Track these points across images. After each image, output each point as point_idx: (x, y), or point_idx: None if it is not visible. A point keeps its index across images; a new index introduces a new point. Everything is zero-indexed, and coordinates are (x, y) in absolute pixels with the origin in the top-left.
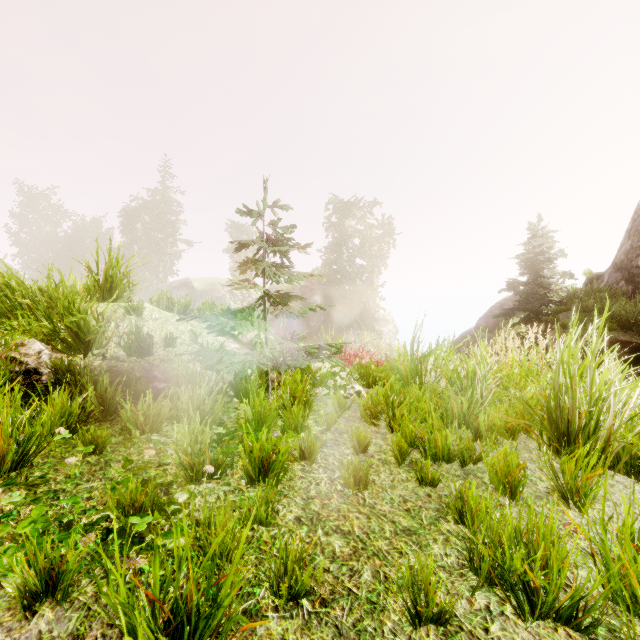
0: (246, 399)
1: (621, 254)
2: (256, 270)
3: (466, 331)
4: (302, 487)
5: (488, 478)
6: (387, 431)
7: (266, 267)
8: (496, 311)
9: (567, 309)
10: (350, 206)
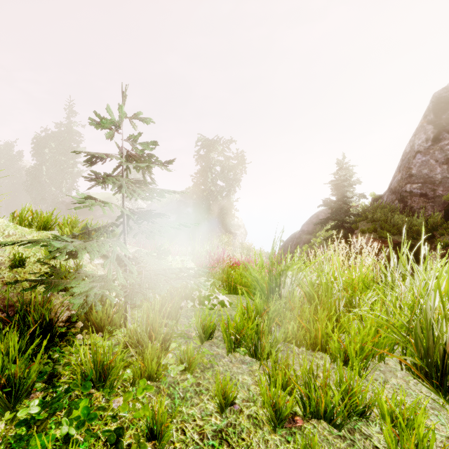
0: (98, 329)
1: (395, 182)
2: (118, 186)
3: (293, 233)
4: None
5: (377, 436)
6: (253, 358)
7: (123, 182)
8: (314, 220)
9: (363, 219)
10: (213, 143)
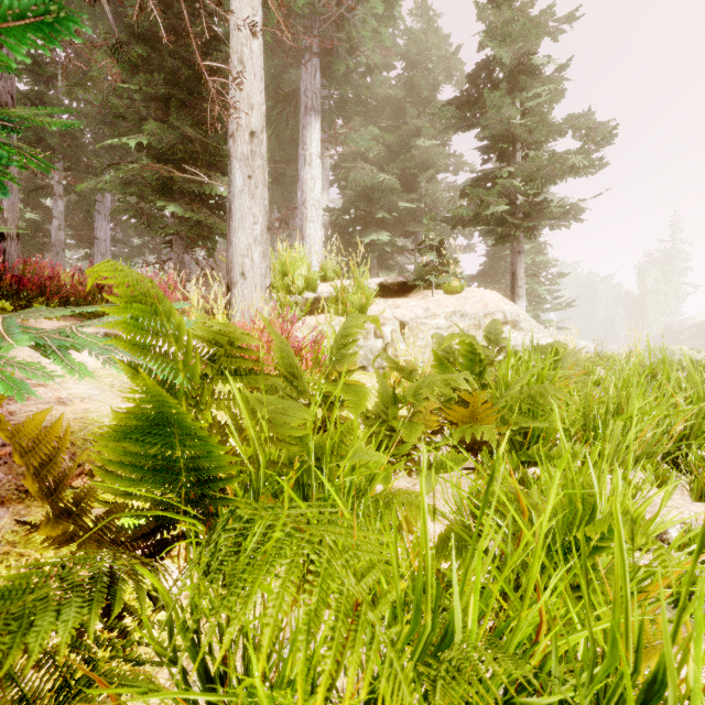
0: None
1: None
2: None
3: None
4: None
5: None
6: None
7: None
8: None
9: None
10: None
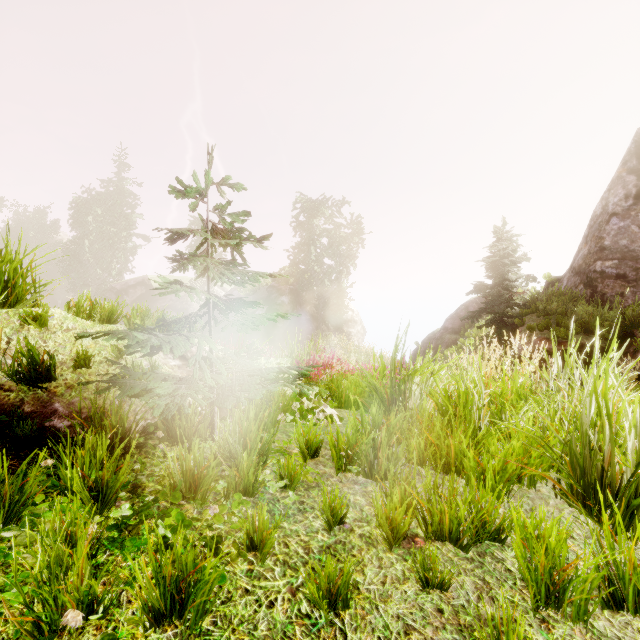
0: (181, 441)
1: (579, 259)
2: None
3: (432, 332)
4: (245, 617)
5: (511, 560)
6: (368, 479)
7: (209, 264)
8: (461, 313)
9: (531, 312)
10: (318, 205)
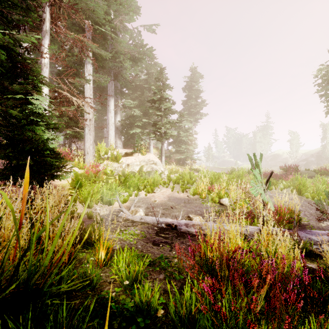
0: None
1: None
2: None
3: None
4: None
5: None
6: None
7: None
8: None
9: None
10: None
